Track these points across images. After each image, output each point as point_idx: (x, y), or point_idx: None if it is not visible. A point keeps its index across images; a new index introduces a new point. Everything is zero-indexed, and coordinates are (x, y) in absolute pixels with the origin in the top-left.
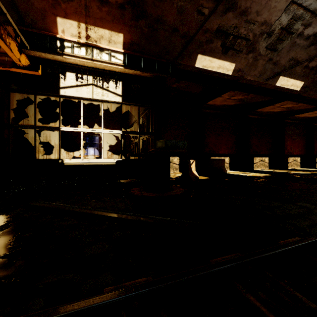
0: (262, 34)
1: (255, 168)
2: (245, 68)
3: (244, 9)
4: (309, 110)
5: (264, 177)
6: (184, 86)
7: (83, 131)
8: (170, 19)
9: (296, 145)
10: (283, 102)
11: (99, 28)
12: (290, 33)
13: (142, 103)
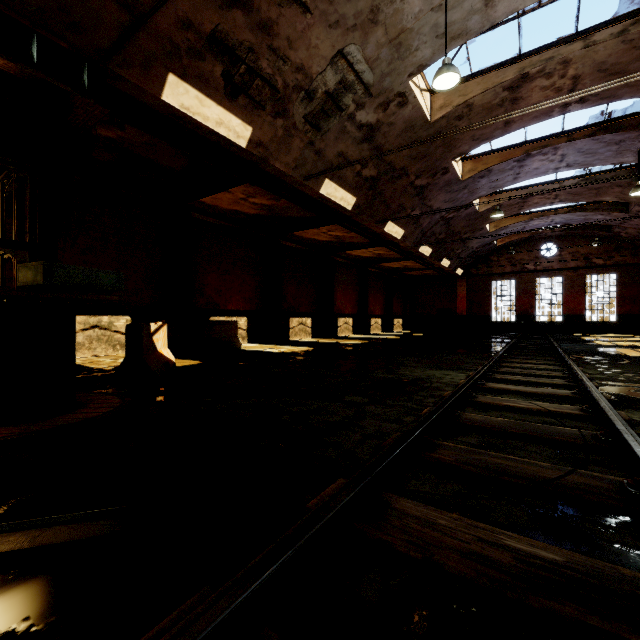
0: (298, 90)
1: (292, 337)
2: (271, 143)
3: (267, 20)
4: (363, 246)
5: (304, 353)
6: (141, 144)
7: None
8: None
9: (348, 299)
10: (330, 225)
11: None
12: (338, 107)
13: None
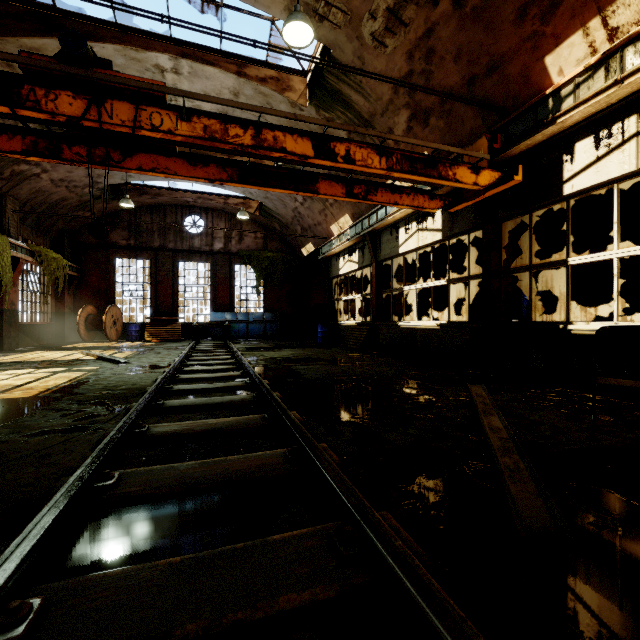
0: None
1: None
2: None
3: None
4: None
5: None
6: None
7: (617, 255)
8: None
9: None
10: None
11: None
12: None
13: None
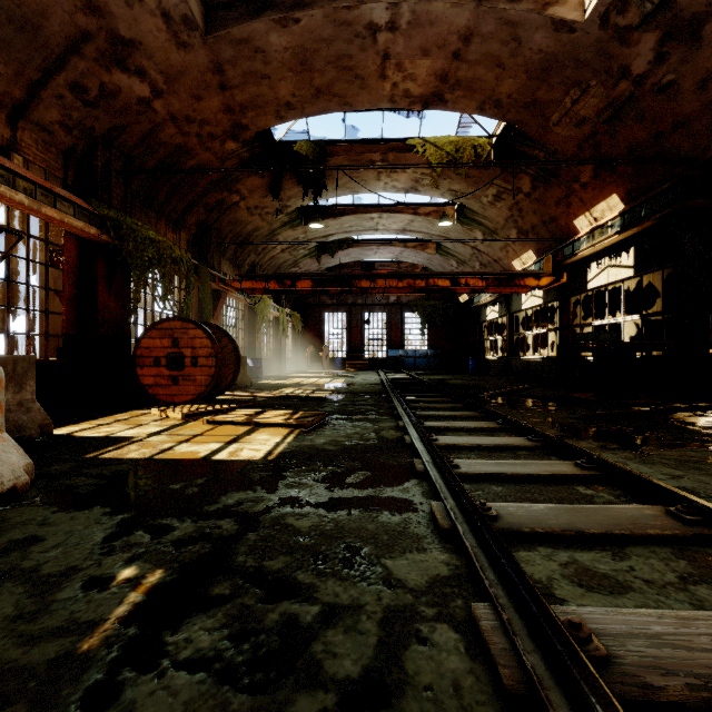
0: None
1: None
2: None
3: None
4: None
5: None
6: None
7: (606, 322)
8: (639, 136)
9: None
10: None
11: (597, 206)
12: None
13: (657, 266)
